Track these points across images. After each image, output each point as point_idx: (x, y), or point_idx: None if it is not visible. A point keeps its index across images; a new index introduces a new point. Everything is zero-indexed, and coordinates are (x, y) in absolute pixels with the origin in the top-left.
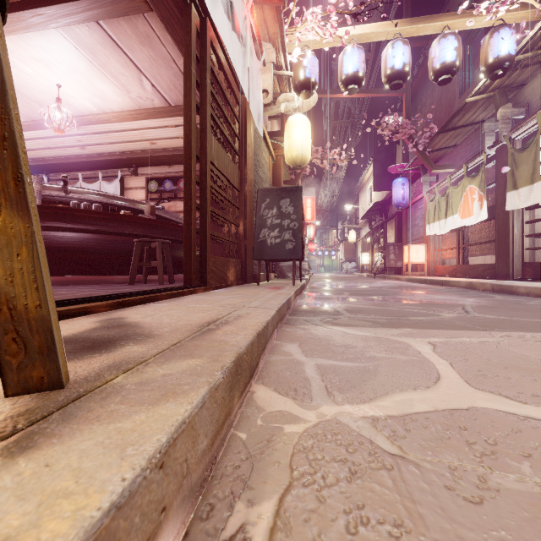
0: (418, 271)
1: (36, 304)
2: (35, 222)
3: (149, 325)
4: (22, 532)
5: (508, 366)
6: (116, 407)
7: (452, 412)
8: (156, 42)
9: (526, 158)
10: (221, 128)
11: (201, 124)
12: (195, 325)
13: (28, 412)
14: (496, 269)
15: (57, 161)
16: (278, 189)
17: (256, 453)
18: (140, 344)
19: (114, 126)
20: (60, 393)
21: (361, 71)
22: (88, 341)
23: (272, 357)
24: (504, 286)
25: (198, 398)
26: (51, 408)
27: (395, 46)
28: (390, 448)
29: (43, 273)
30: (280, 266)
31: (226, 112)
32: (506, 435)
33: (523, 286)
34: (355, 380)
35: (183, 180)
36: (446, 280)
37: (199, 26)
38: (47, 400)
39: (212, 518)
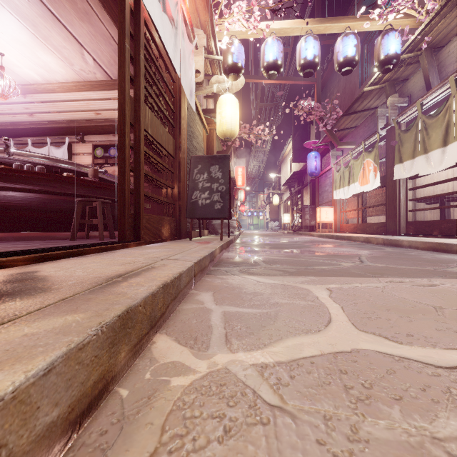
0: (327, 229)
1: None
2: None
3: (56, 279)
4: None
5: (389, 308)
6: None
7: (336, 355)
8: (95, 19)
9: (409, 138)
10: (156, 101)
11: (135, 95)
12: (104, 278)
13: None
14: (387, 226)
15: (6, 127)
16: (209, 157)
17: (131, 413)
18: (28, 299)
19: (60, 96)
20: None
21: (279, 59)
22: None
23: (184, 306)
24: (392, 240)
25: (42, 364)
26: None
27: (307, 41)
28: (271, 398)
29: None
30: (212, 224)
31: (160, 87)
32: (381, 377)
33: (406, 240)
34: (255, 326)
35: None
36: (349, 235)
37: (133, 6)
38: None
39: None
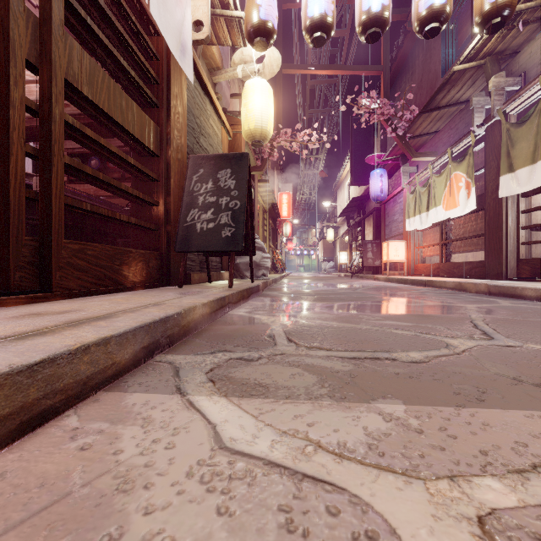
0: (396, 270)
1: None
2: None
3: None
4: None
5: None
6: None
7: None
8: None
9: (525, 133)
10: (106, 44)
11: (42, 11)
12: None
13: None
14: (486, 267)
15: None
16: (216, 157)
17: None
18: None
19: None
20: None
21: (329, 14)
22: None
23: None
24: (504, 287)
25: None
26: None
27: None
28: None
29: None
30: (236, 264)
31: (119, 25)
32: None
33: (532, 288)
34: None
35: None
36: (430, 280)
37: None
38: None
39: None
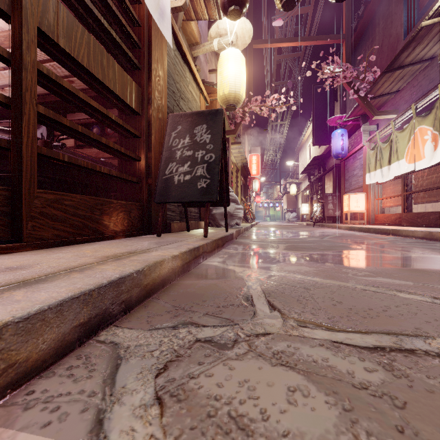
0: (356, 220)
1: None
2: None
3: None
4: None
5: None
6: None
7: None
8: None
9: None
10: (85, 1)
11: None
12: None
13: None
14: None
15: None
16: (193, 114)
17: None
18: None
19: None
20: None
21: None
22: None
23: None
24: None
25: None
26: None
27: None
28: None
29: None
30: (212, 214)
31: None
32: None
33: None
34: None
35: None
36: (395, 229)
37: None
38: None
39: None
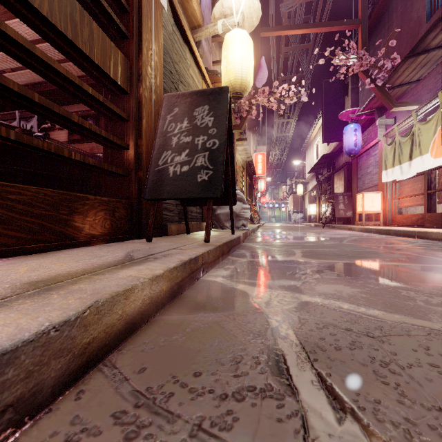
0: (370, 221)
1: None
2: None
3: None
4: None
5: None
6: None
7: None
8: None
9: None
10: None
11: None
12: None
13: None
14: None
15: None
16: (193, 94)
17: None
18: None
19: None
20: None
21: None
22: None
23: None
24: None
25: None
26: None
27: None
28: None
29: None
30: (216, 214)
31: None
32: None
33: None
34: None
35: None
36: (423, 231)
37: None
38: None
39: None
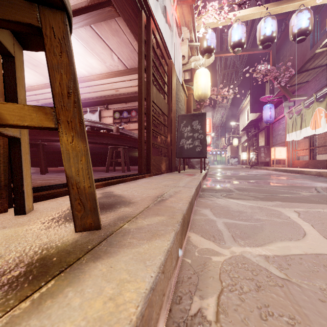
0: (280, 164)
1: (89, 186)
2: (87, 144)
3: (127, 196)
4: (115, 296)
5: None
6: (130, 240)
7: (317, 255)
8: (121, 33)
9: None
10: (158, 81)
11: (147, 79)
12: (153, 197)
13: (90, 240)
14: None
15: None
16: (191, 115)
17: (198, 271)
18: (128, 207)
19: (96, 82)
20: (100, 232)
21: (243, 39)
22: (100, 204)
23: (196, 217)
24: None
25: (171, 238)
26: (100, 239)
27: (266, 21)
28: (279, 274)
29: (91, 170)
30: (191, 161)
31: (160, 71)
32: None
33: None
34: (250, 233)
35: (133, 111)
36: (301, 170)
37: (146, 22)
38: (96, 235)
39: (182, 303)
